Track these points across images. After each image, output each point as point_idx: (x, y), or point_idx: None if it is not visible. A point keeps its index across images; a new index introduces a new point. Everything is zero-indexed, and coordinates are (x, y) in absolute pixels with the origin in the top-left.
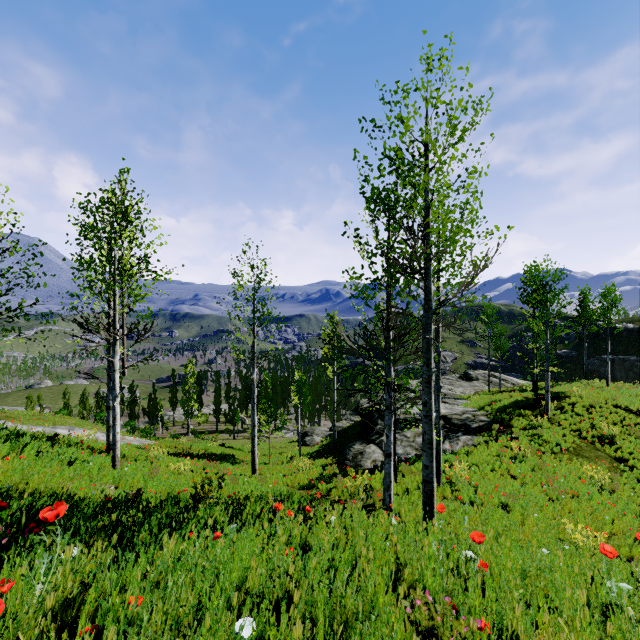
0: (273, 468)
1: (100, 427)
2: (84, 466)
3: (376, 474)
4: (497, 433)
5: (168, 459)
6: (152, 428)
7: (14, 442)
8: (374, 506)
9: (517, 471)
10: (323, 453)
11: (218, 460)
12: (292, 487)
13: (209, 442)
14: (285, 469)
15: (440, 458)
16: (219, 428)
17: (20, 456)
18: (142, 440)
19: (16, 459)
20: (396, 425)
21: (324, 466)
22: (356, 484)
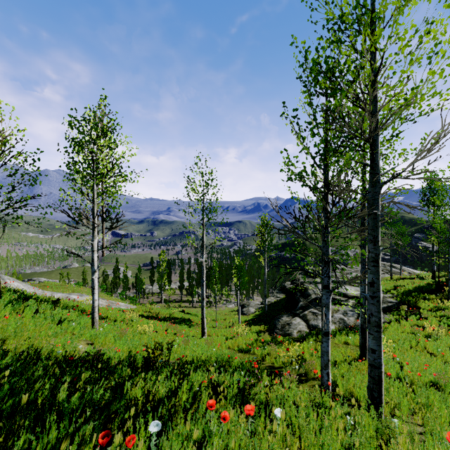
0: (218, 331)
1: (103, 295)
2: (69, 325)
3: (302, 343)
4: (405, 313)
5: (141, 321)
6: (138, 297)
7: (17, 304)
8: (306, 376)
9: (435, 349)
10: (256, 321)
11: (178, 323)
12: (232, 349)
13: (173, 309)
14: (227, 333)
15: (366, 335)
16: (182, 299)
17: (17, 315)
18: (128, 305)
19: (12, 318)
20: (316, 302)
21: (258, 332)
22: (289, 354)
